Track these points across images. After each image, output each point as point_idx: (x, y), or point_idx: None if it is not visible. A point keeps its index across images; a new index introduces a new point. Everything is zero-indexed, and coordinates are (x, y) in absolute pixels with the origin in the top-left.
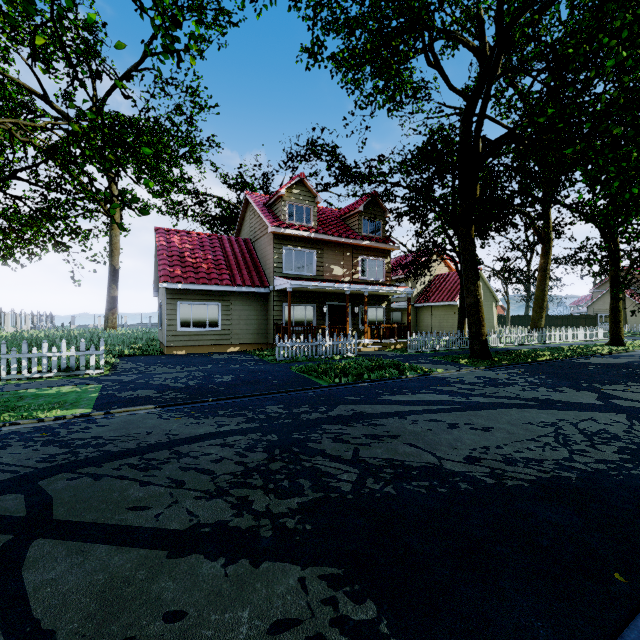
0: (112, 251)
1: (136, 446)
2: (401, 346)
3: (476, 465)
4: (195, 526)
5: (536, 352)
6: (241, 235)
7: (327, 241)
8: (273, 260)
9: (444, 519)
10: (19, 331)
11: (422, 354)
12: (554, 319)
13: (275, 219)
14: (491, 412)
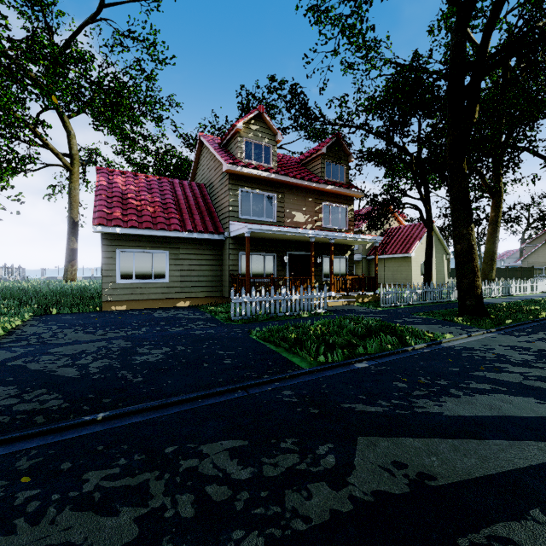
0: (71, 204)
1: None
2: (369, 299)
3: None
4: None
5: (522, 306)
6: (196, 182)
7: (288, 184)
8: (228, 203)
9: None
10: None
11: (399, 309)
12: None
13: (231, 158)
14: None
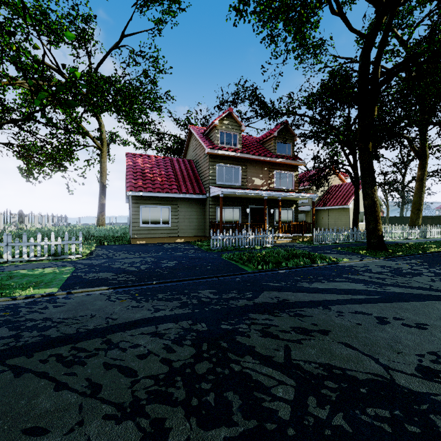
0: (101, 173)
1: (75, 331)
2: (307, 239)
3: (437, 382)
4: None
5: (423, 245)
6: (186, 158)
7: (249, 159)
8: (209, 174)
9: None
10: (43, 227)
11: (326, 245)
12: (426, 219)
13: (210, 143)
14: (415, 305)
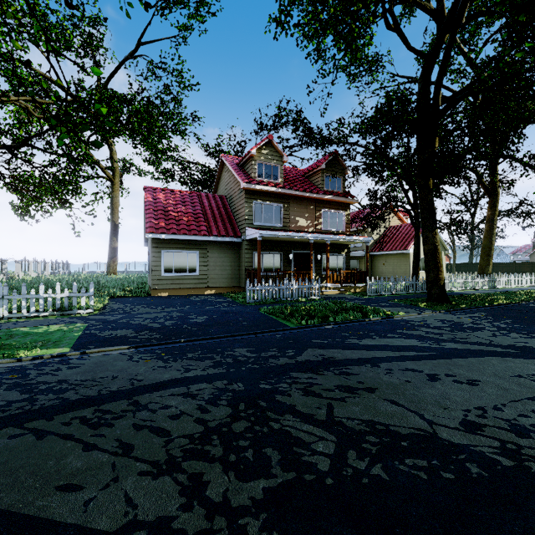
0: (113, 209)
1: (96, 393)
2: (360, 290)
3: (479, 435)
4: (129, 526)
5: (490, 296)
6: (218, 193)
7: (293, 196)
8: (245, 213)
9: (466, 533)
10: (40, 276)
11: (381, 297)
12: (498, 266)
13: (246, 177)
14: (470, 361)
